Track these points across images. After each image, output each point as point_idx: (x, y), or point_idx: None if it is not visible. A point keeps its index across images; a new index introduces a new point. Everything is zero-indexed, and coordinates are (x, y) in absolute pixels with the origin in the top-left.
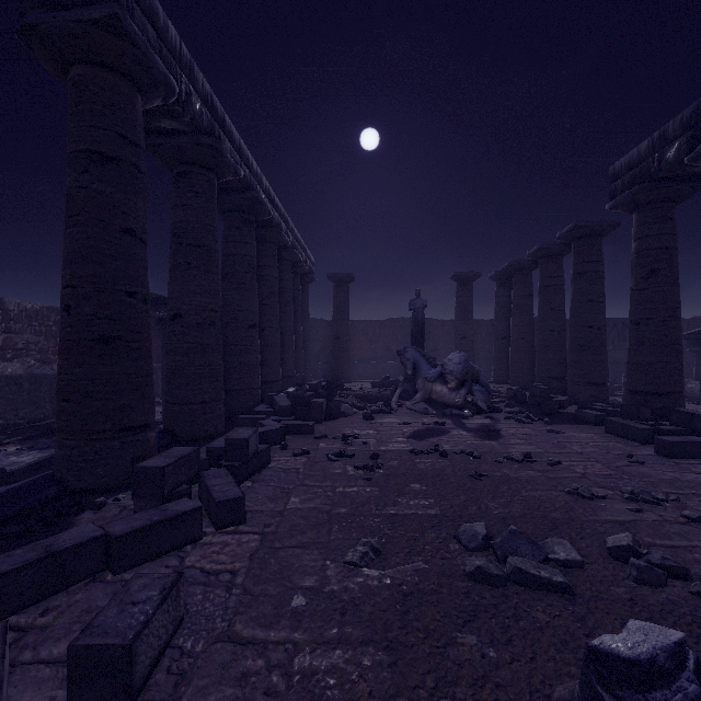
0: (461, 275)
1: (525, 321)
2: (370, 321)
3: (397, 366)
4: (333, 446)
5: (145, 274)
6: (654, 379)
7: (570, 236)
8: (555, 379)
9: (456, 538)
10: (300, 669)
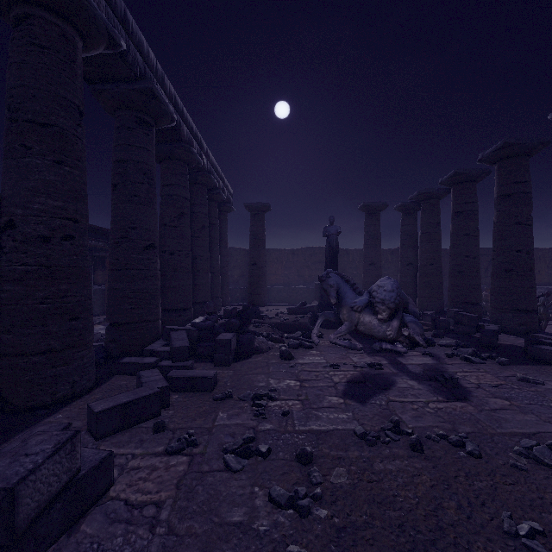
0: (370, 205)
1: (433, 248)
2: (284, 250)
3: (308, 290)
4: (238, 420)
5: None
6: None
7: (495, 156)
8: (470, 304)
9: None
10: None
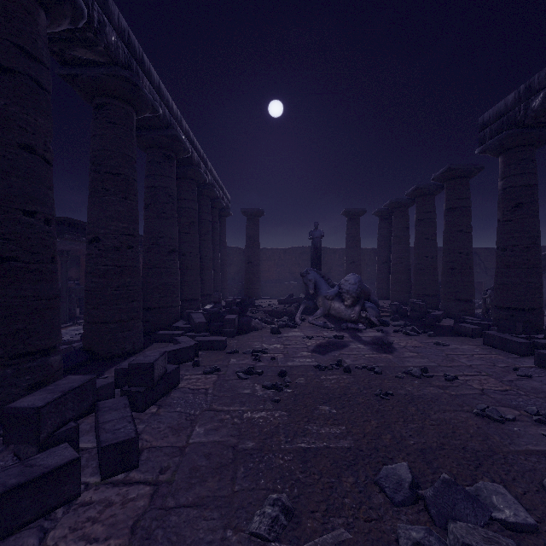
0: (351, 211)
1: (403, 249)
2: (277, 249)
3: (298, 285)
4: (243, 362)
5: (47, 193)
6: (519, 297)
7: (443, 177)
8: (429, 296)
9: (378, 485)
10: None
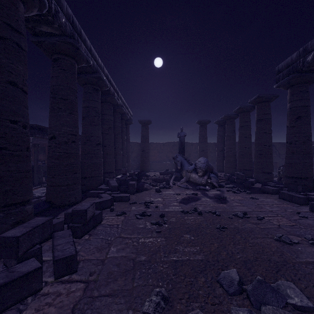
0: (202, 121)
1: (231, 143)
2: (159, 143)
3: (171, 164)
4: (139, 208)
5: (24, 110)
6: (299, 171)
7: (255, 101)
8: (247, 170)
9: (219, 283)
10: None
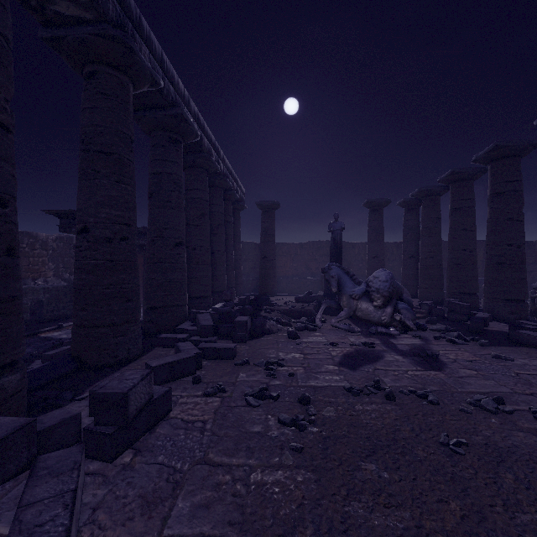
0: (374, 202)
1: (433, 241)
2: (293, 244)
3: (315, 281)
4: (254, 378)
5: (0, 165)
6: None
7: (488, 157)
8: (467, 295)
9: None
10: None
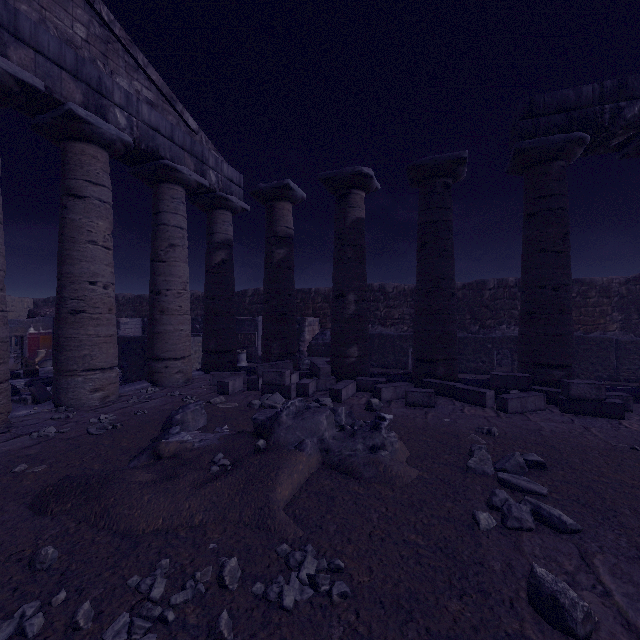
0: None
1: None
2: None
3: None
4: None
5: (555, 272)
6: None
7: None
8: None
9: (520, 454)
10: (415, 418)
